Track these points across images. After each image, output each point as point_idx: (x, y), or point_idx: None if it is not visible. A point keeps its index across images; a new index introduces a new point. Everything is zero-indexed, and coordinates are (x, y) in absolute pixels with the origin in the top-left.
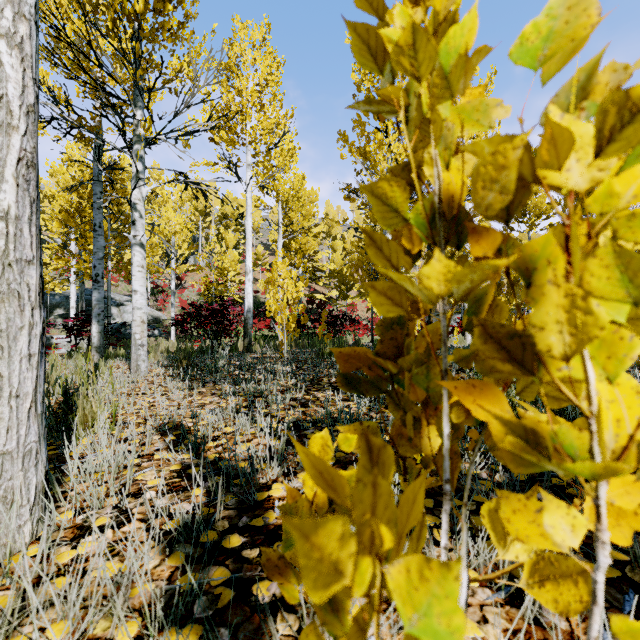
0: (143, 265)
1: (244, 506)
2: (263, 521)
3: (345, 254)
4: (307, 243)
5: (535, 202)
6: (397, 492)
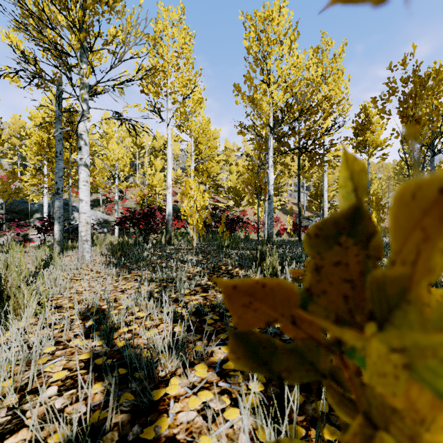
0: (87, 180)
1: (139, 408)
2: (154, 432)
3: (238, 175)
4: (212, 167)
5: (373, 138)
6: (290, 390)
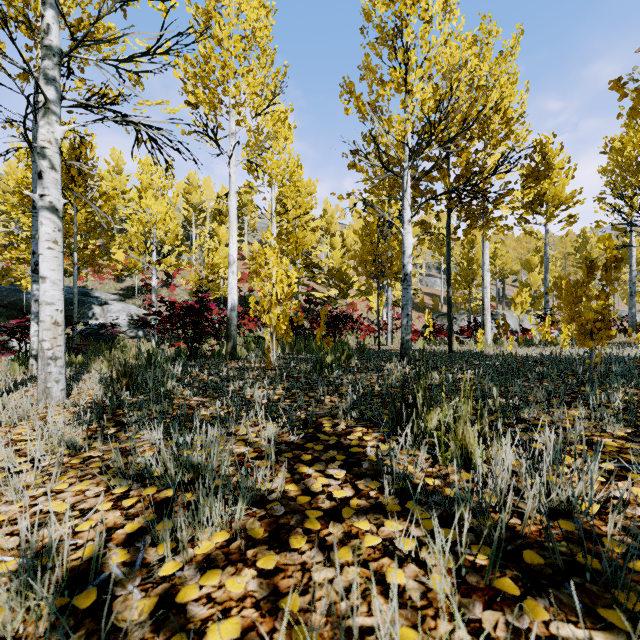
0: (56, 239)
1: None
2: None
3: (344, 252)
4: (304, 238)
5: (554, 191)
6: None
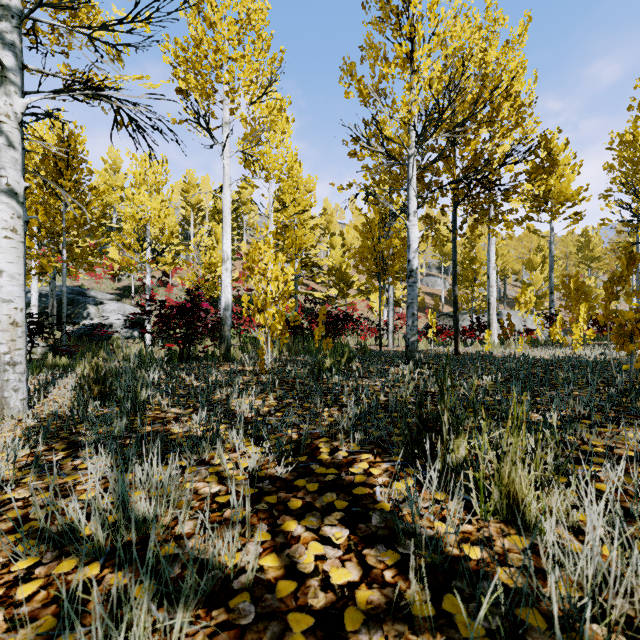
0: (15, 227)
1: None
2: None
3: (344, 251)
4: (304, 236)
5: (559, 187)
6: None
